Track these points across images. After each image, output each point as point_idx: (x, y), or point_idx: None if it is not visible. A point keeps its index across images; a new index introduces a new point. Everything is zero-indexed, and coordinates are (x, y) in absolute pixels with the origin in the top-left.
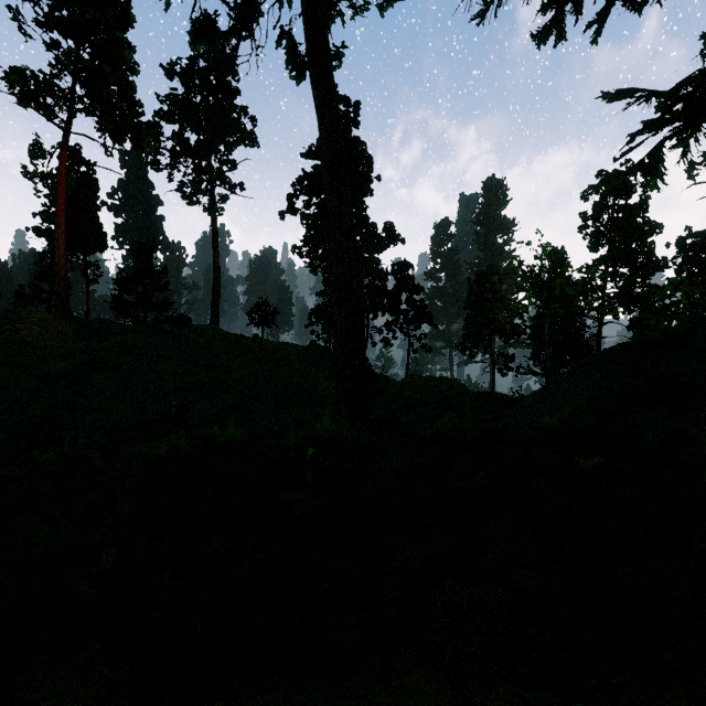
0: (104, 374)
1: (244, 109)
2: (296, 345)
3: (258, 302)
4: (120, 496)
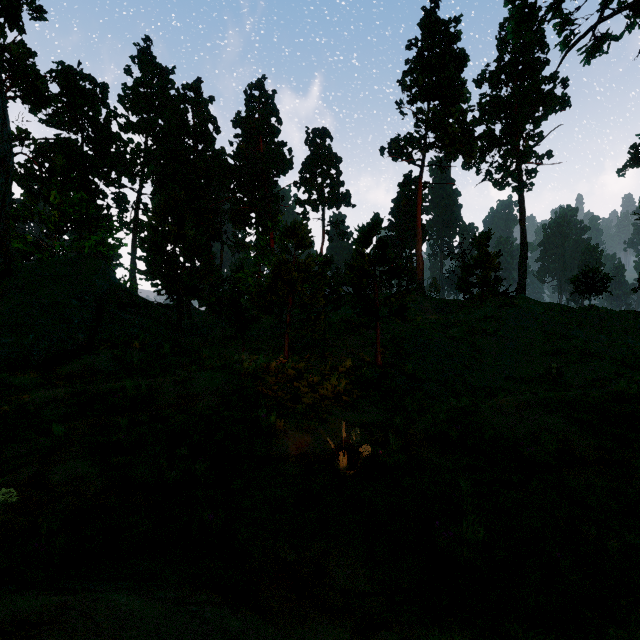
0: (485, 339)
1: (553, 77)
2: None
3: (584, 270)
4: None
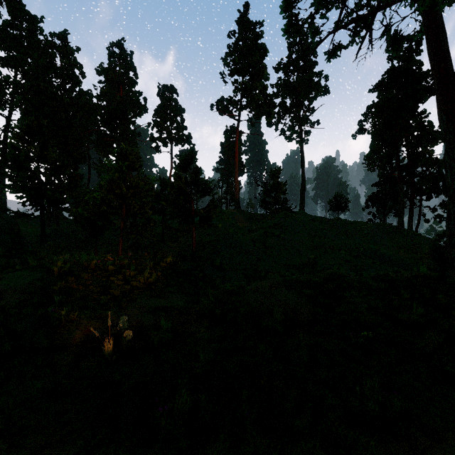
0: (273, 239)
1: (320, 73)
2: (366, 223)
3: (335, 195)
4: (401, 290)
